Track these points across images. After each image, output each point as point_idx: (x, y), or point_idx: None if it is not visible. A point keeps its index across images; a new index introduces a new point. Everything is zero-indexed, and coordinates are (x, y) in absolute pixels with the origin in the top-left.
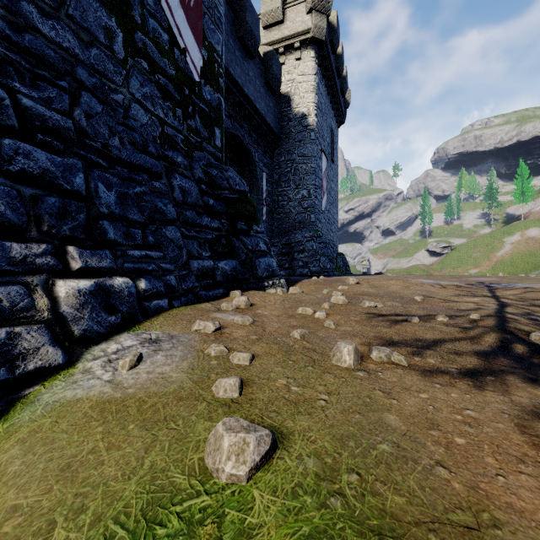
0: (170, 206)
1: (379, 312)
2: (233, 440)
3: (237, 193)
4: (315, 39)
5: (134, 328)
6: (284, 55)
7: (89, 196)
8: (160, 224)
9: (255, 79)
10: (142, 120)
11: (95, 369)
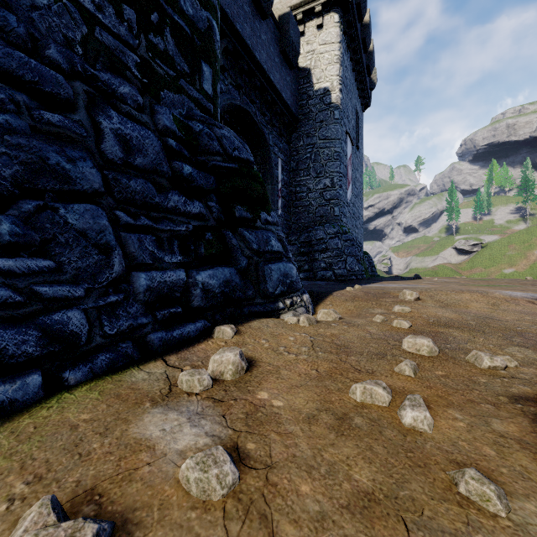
0: (87, 164)
1: (535, 392)
2: None
3: (235, 162)
4: None
5: None
6: (303, 22)
7: None
8: (58, 200)
9: (268, 45)
10: None
11: None
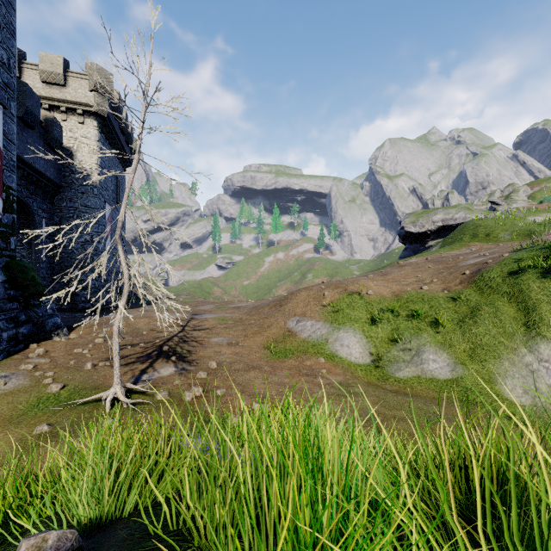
0: None
1: None
2: (55, 386)
3: (30, 280)
4: (98, 114)
5: None
6: (66, 114)
7: None
8: None
9: (34, 143)
10: None
11: None
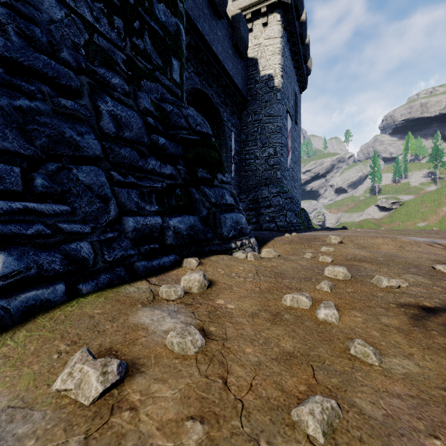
0: (91, 137)
1: (416, 301)
2: None
3: (198, 135)
4: (282, 2)
5: None
6: (251, 21)
7: None
8: (71, 163)
9: (223, 40)
10: (51, 13)
11: None
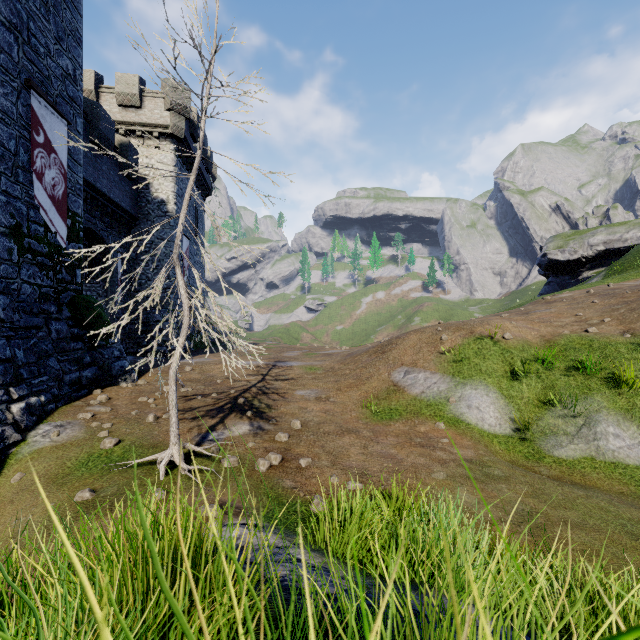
0: (51, 345)
1: (186, 394)
2: (109, 440)
3: (96, 318)
4: (175, 135)
5: (44, 421)
6: (142, 138)
7: (12, 357)
8: (45, 358)
9: (109, 171)
10: (28, 292)
11: (40, 439)
